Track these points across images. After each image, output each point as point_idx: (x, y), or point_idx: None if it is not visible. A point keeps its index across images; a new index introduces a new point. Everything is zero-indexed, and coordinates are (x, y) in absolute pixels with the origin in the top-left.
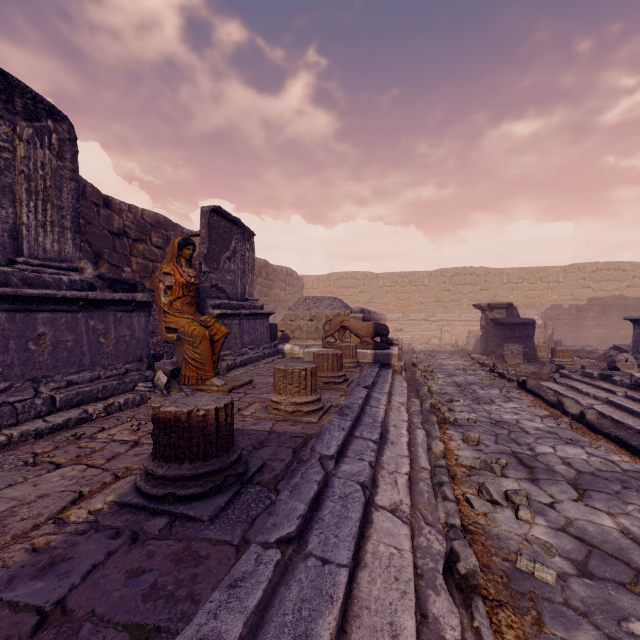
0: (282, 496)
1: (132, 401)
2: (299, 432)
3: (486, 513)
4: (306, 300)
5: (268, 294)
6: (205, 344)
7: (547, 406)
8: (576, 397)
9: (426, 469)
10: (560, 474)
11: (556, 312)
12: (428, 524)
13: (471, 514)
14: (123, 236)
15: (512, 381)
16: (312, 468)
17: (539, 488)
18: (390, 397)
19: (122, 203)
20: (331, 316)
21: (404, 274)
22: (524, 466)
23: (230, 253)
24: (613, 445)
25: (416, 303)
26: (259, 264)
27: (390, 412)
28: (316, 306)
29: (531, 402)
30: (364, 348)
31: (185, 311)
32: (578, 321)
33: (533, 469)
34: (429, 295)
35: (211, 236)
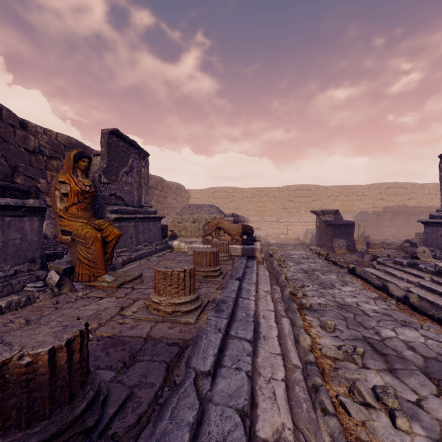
0: None
1: (16, 303)
2: (176, 337)
3: (364, 422)
4: (190, 207)
5: (163, 202)
6: (97, 245)
7: (374, 289)
8: (394, 281)
9: (298, 367)
10: (411, 361)
11: (364, 216)
12: None
13: (350, 425)
14: (38, 153)
15: (343, 267)
16: (185, 397)
17: (400, 381)
18: (257, 286)
19: (37, 126)
20: (209, 219)
21: (261, 189)
22: (378, 353)
23: (127, 168)
24: (438, 326)
25: (269, 209)
26: (156, 180)
27: (259, 302)
28: (198, 211)
29: (361, 285)
30: (235, 244)
31: (80, 216)
32: (378, 222)
33: (387, 356)
34: (278, 204)
35: (110, 153)
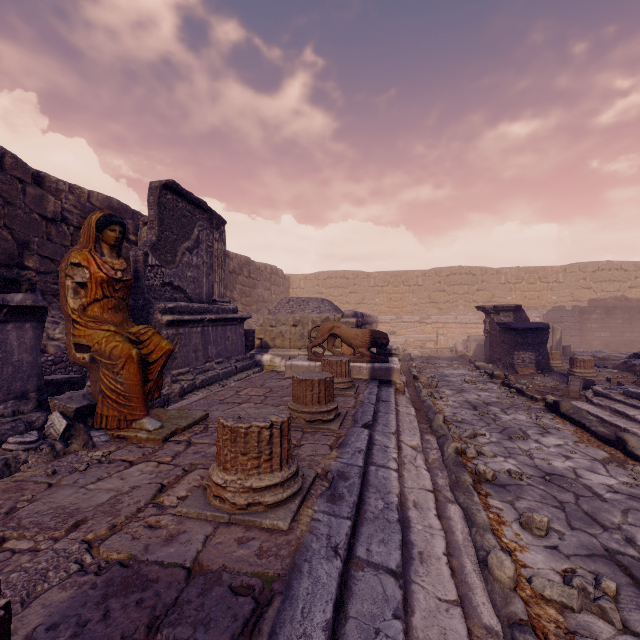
0: None
1: None
2: (249, 571)
3: None
4: (289, 302)
5: (250, 294)
6: (130, 369)
7: (598, 442)
8: (631, 428)
9: (495, 634)
10: None
11: (558, 314)
12: None
13: None
14: (61, 222)
15: (536, 400)
16: None
17: None
18: (398, 438)
19: (60, 181)
20: (318, 321)
21: (397, 273)
22: None
23: (191, 243)
24: None
25: (409, 304)
26: (240, 261)
27: (404, 471)
28: (301, 309)
29: (574, 434)
30: (359, 361)
31: (107, 319)
32: (580, 324)
33: None
34: (423, 296)
35: (163, 220)
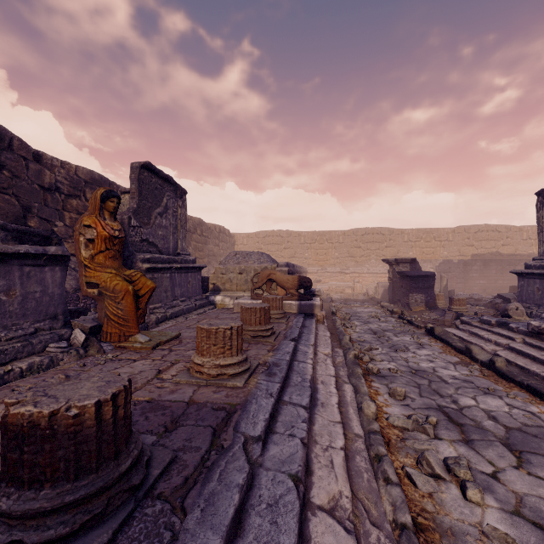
0: (189, 521)
1: (38, 365)
2: (222, 402)
3: (431, 493)
4: (236, 255)
5: (202, 249)
6: (128, 299)
7: (456, 352)
8: (479, 343)
9: (360, 436)
10: (491, 432)
11: (447, 266)
12: (374, 524)
13: (416, 496)
14: (55, 191)
15: (420, 328)
16: (234, 461)
17: (476, 452)
18: (316, 348)
19: (54, 159)
20: (259, 269)
21: (322, 233)
22: (454, 423)
23: (162, 209)
24: (527, 394)
25: (332, 258)
26: (194, 222)
27: (317, 366)
28: (245, 260)
29: (441, 348)
30: (289, 299)
31: (108, 265)
32: (465, 273)
33: (463, 427)
34: (343, 251)
35: (141, 191)
